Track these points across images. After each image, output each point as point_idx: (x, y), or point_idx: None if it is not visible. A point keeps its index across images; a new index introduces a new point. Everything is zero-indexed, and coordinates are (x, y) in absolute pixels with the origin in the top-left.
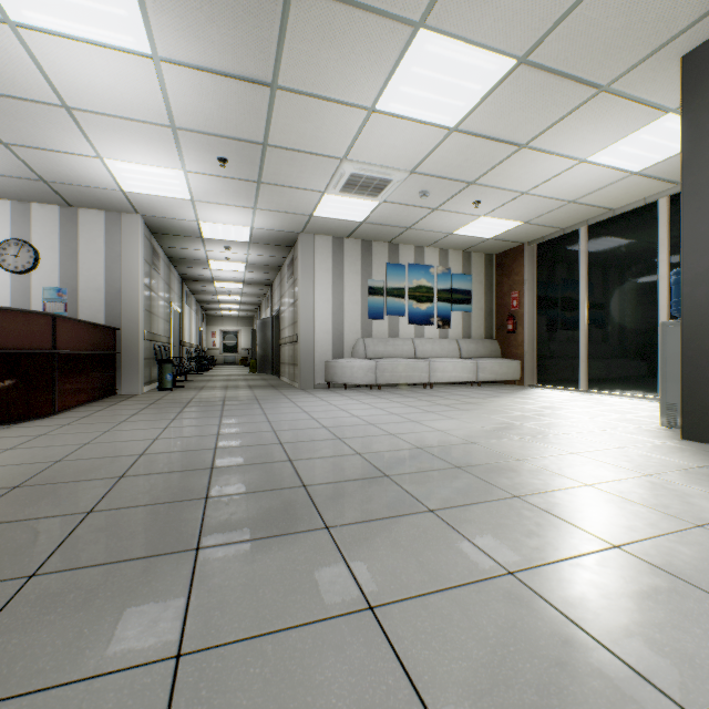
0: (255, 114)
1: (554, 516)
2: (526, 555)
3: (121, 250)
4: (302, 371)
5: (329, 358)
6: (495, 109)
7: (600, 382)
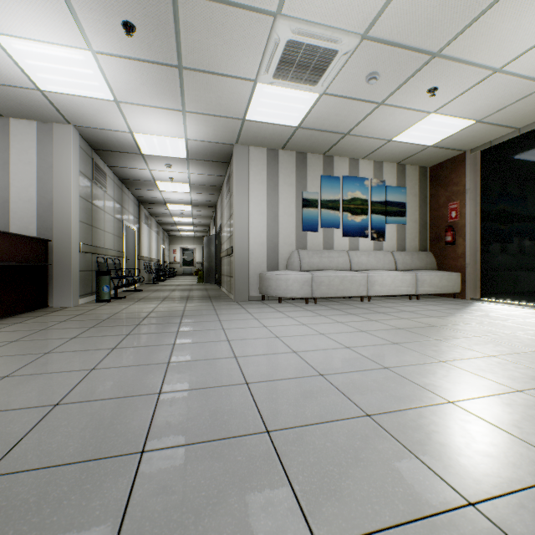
0: None
1: None
2: None
3: (53, 161)
4: (237, 283)
5: (264, 270)
6: None
7: None
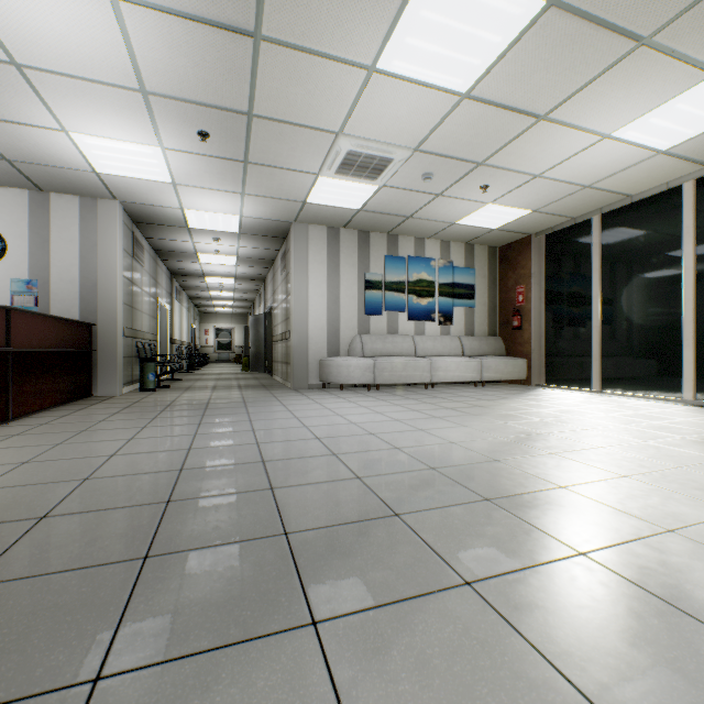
0: (237, 75)
1: (653, 596)
2: (649, 695)
3: (97, 239)
4: (295, 370)
5: (324, 356)
6: (515, 68)
7: (616, 382)
